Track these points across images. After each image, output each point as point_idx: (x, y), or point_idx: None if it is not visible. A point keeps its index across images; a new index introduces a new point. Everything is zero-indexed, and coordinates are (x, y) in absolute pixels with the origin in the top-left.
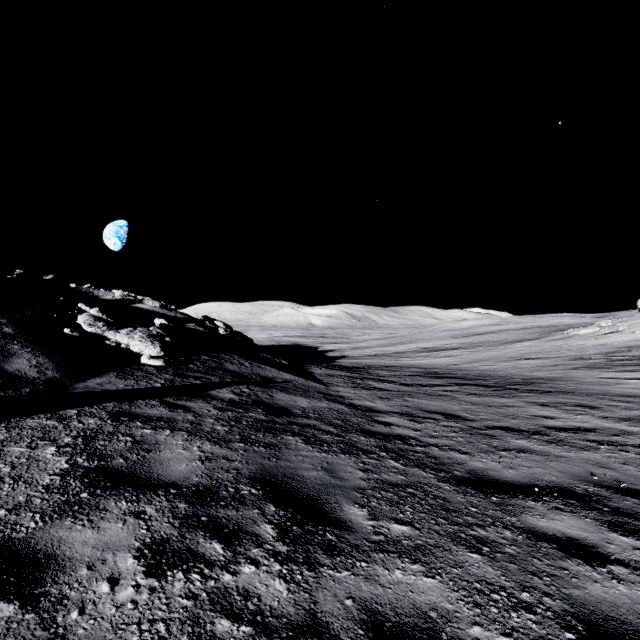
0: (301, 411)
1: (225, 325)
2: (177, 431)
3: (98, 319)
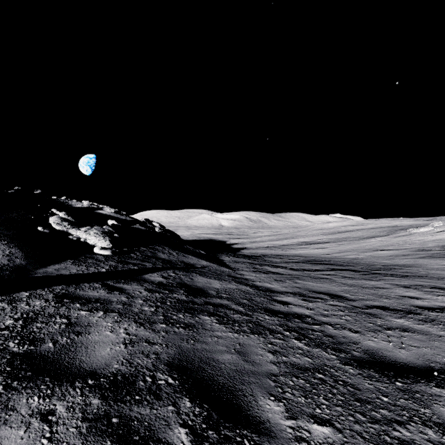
0: (215, 292)
1: (160, 225)
2: (109, 312)
3: (64, 220)
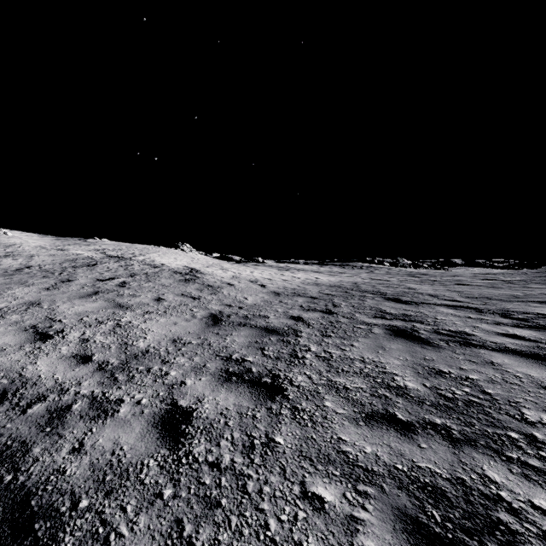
0: None
1: None
2: None
3: None
